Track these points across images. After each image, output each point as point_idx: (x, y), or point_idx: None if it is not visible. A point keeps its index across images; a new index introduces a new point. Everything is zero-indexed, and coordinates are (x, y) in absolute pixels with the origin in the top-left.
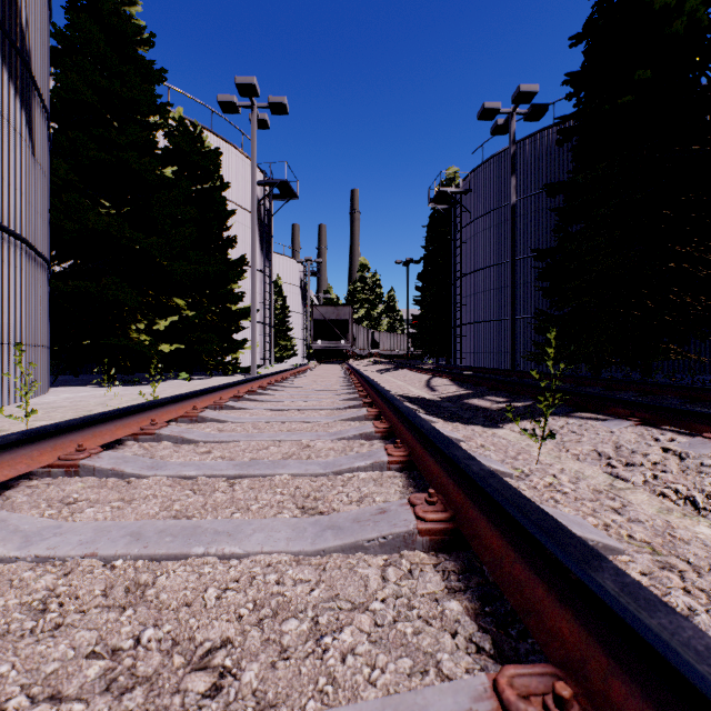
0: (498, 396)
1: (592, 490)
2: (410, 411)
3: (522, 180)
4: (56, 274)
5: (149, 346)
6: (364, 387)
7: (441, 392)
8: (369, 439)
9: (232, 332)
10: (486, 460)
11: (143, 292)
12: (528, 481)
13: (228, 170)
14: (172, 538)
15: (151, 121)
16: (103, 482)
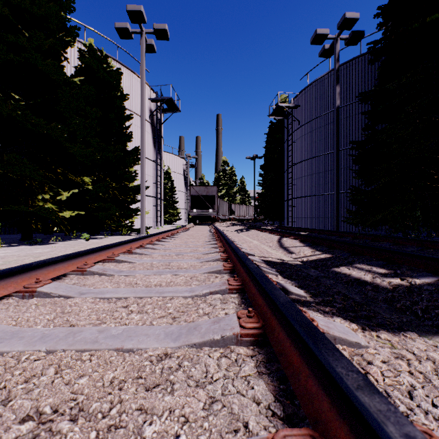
0: (370, 264)
1: None
2: None
3: None
4: None
5: (48, 212)
6: (228, 252)
7: (299, 255)
8: None
9: (131, 203)
10: None
11: (54, 171)
12: None
13: (129, 89)
14: None
15: (60, 37)
16: None
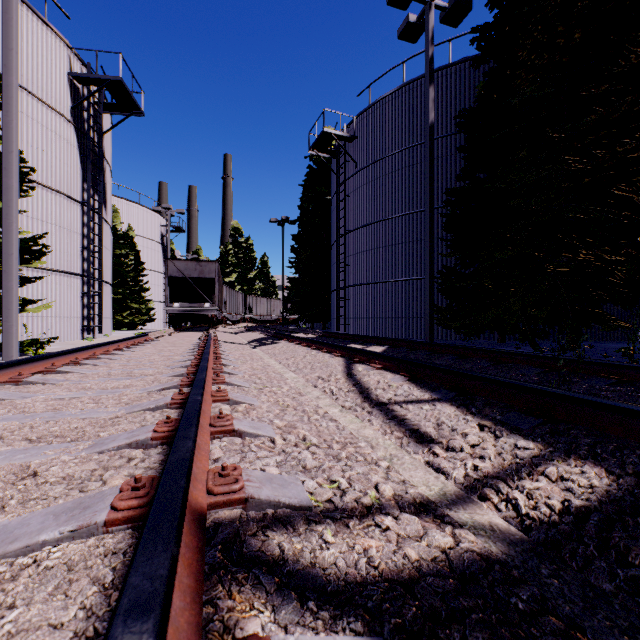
0: None
1: None
2: None
3: (415, 125)
4: None
5: None
6: None
7: (470, 460)
8: None
9: None
10: None
11: None
12: None
13: None
14: None
15: None
16: None
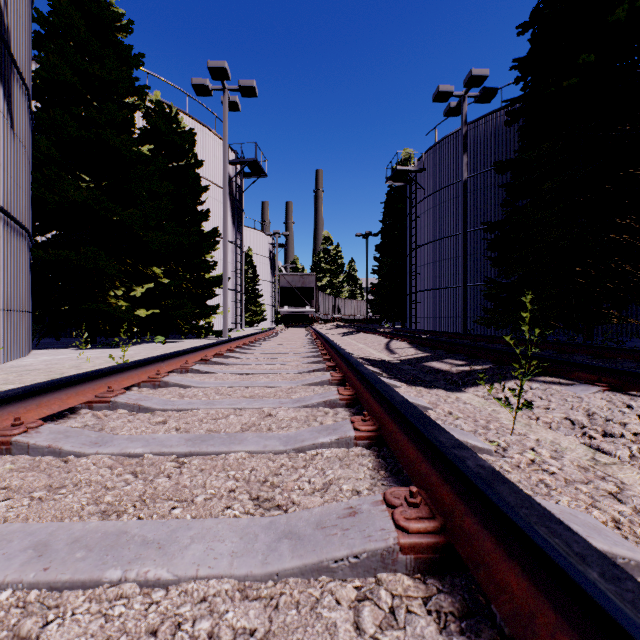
0: (456, 358)
1: (577, 467)
2: (377, 379)
3: (472, 159)
4: (38, 244)
5: (126, 311)
6: (328, 350)
7: (401, 355)
8: (333, 406)
9: (206, 299)
10: (461, 434)
11: (122, 261)
12: (508, 458)
13: (202, 150)
14: (85, 552)
15: (129, 102)
16: (37, 462)
